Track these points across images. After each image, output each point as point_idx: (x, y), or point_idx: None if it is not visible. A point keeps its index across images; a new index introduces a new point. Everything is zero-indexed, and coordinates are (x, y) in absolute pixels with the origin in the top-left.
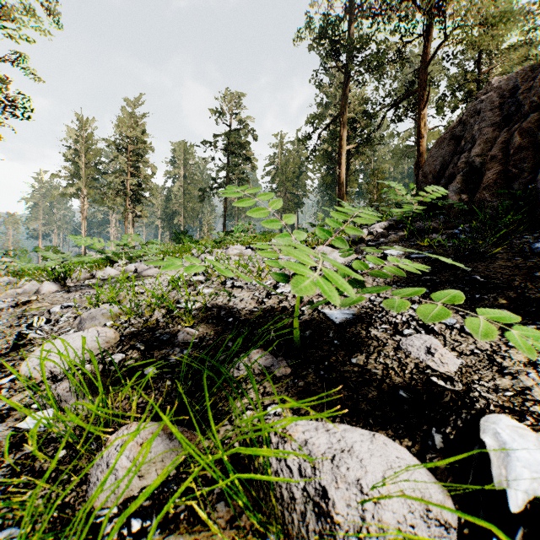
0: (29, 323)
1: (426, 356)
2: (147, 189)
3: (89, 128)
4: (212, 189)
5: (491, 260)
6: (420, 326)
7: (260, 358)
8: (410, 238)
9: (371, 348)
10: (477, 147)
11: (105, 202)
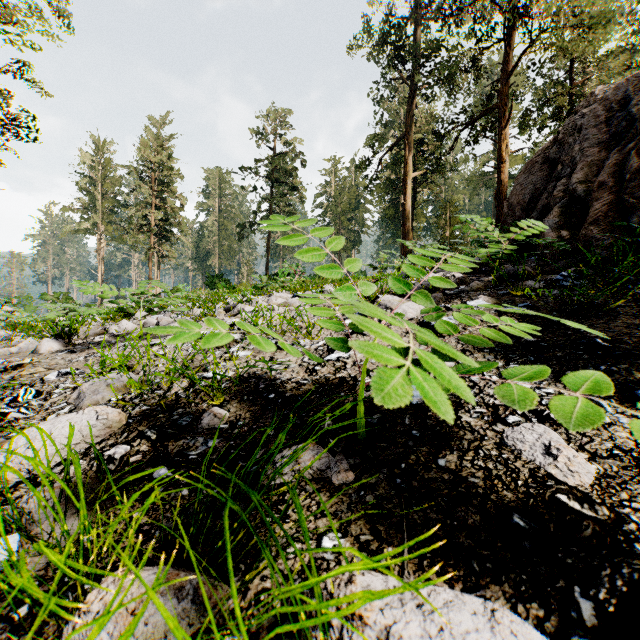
0: (15, 397)
1: (545, 459)
2: (175, 224)
3: (107, 152)
4: (252, 224)
5: (610, 316)
6: (530, 412)
7: (311, 462)
8: (498, 285)
9: (465, 443)
10: (578, 171)
11: (125, 240)
